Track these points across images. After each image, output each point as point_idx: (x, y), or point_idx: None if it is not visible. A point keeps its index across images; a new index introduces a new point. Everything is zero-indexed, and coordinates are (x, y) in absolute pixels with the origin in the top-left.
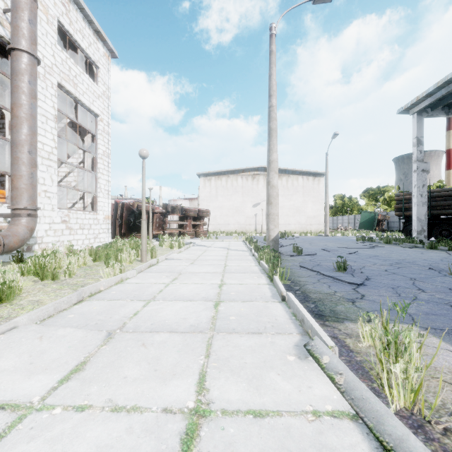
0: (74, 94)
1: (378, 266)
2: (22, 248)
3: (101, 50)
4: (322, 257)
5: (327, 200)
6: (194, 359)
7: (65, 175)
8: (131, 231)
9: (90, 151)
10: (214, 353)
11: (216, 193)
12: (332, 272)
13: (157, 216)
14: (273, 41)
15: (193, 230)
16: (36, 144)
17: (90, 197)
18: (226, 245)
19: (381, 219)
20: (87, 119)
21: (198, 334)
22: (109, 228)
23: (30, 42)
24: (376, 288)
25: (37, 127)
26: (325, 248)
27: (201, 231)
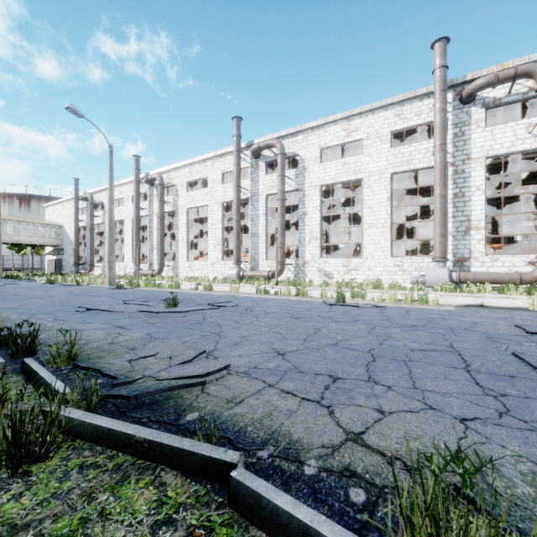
0: None
1: None
2: None
3: None
4: None
5: None
6: None
7: None
8: None
9: None
10: None
11: None
12: None
13: None
14: None
15: None
16: None
17: None
18: None
19: None
20: None
21: None
22: None
23: None
24: None
25: None
26: None
27: None
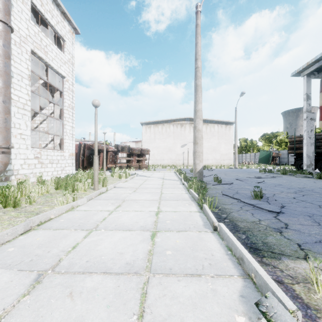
0: (45, 59)
1: (285, 194)
2: (1, 178)
3: (67, 27)
4: (237, 185)
5: (236, 142)
6: (125, 321)
7: (40, 122)
8: (91, 165)
9: (58, 104)
10: (149, 310)
11: (154, 137)
12: (250, 199)
13: (111, 153)
14: (199, 16)
15: (137, 164)
16: (9, 95)
17: (58, 139)
18: (162, 175)
19: (274, 156)
20: (56, 79)
21: (133, 276)
22: (73, 162)
23: (4, 13)
24: (294, 216)
25: (14, 83)
26: (238, 178)
27: (143, 164)
